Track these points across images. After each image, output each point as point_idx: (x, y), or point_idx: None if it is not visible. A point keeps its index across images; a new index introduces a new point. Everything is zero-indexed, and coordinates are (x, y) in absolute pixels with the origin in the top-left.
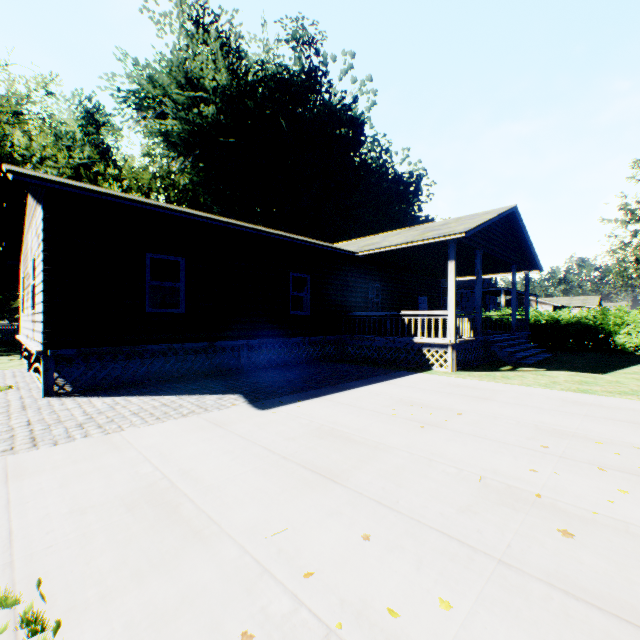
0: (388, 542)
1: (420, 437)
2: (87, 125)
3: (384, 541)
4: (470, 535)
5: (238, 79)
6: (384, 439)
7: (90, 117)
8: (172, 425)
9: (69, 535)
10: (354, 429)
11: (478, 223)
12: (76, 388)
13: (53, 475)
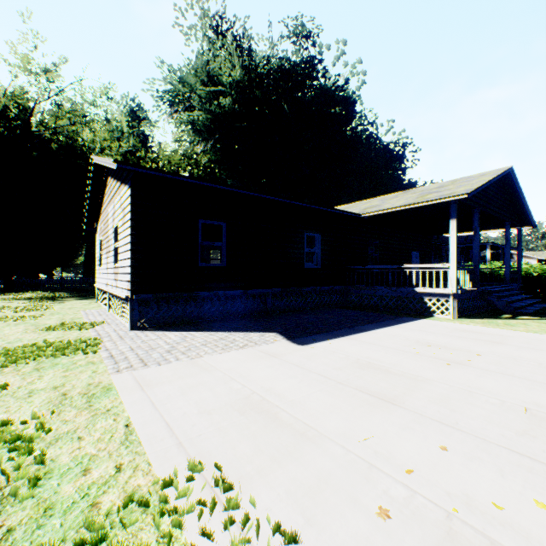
0: (465, 453)
1: (451, 372)
2: (131, 120)
3: (461, 452)
4: (538, 454)
5: (249, 73)
6: (419, 373)
7: (134, 114)
8: (236, 354)
9: (209, 428)
10: (388, 363)
11: (478, 184)
12: (151, 324)
13: (172, 386)
